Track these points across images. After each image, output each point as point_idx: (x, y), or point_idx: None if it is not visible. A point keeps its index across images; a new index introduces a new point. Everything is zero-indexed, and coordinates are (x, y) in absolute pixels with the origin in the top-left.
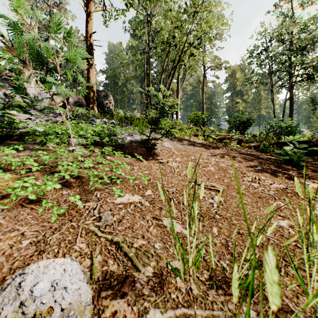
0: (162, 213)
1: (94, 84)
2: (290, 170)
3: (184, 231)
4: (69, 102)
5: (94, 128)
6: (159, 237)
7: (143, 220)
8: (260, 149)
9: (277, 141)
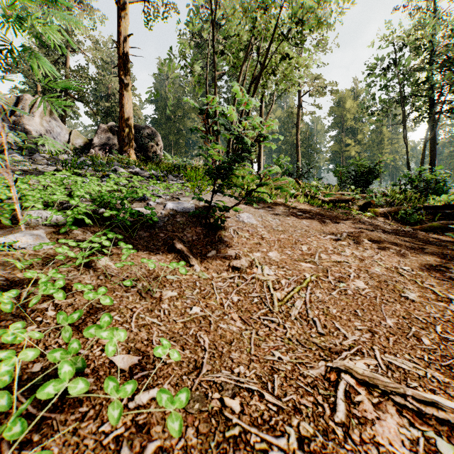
0: None
1: (131, 116)
2: None
3: None
4: (93, 143)
5: (94, 186)
6: None
7: None
8: (399, 218)
9: (422, 204)
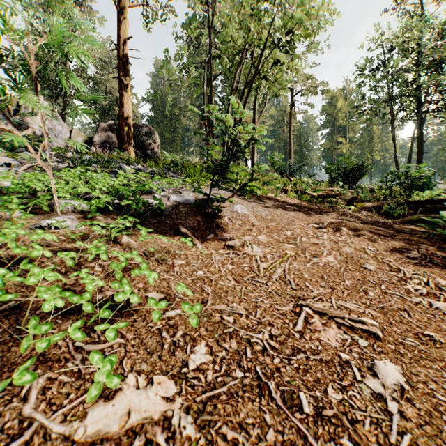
0: None
1: (130, 115)
2: None
3: None
4: (94, 141)
5: (109, 180)
6: None
7: None
8: (383, 212)
9: (406, 199)
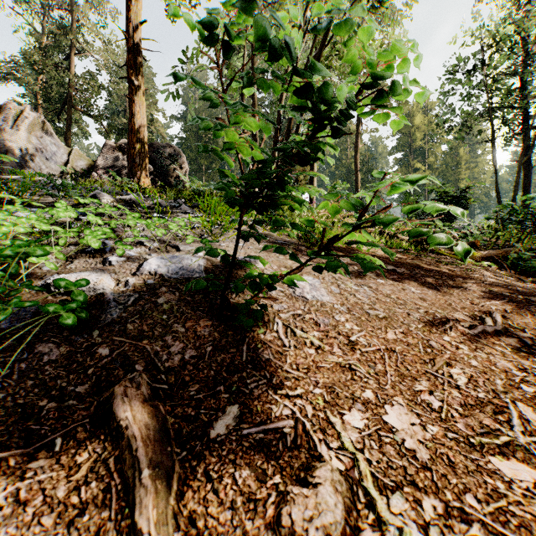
0: None
1: (144, 129)
2: None
3: None
4: (97, 165)
5: None
6: None
7: None
8: (508, 265)
9: (533, 244)
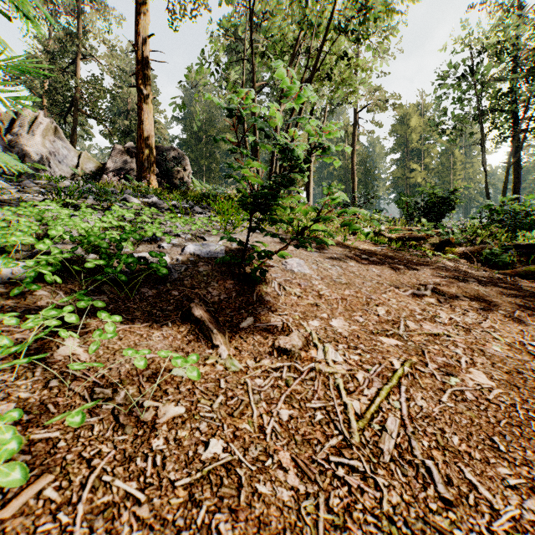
0: None
1: (152, 134)
2: None
3: None
4: (106, 168)
5: (80, 221)
6: None
7: None
8: (483, 260)
9: (510, 241)
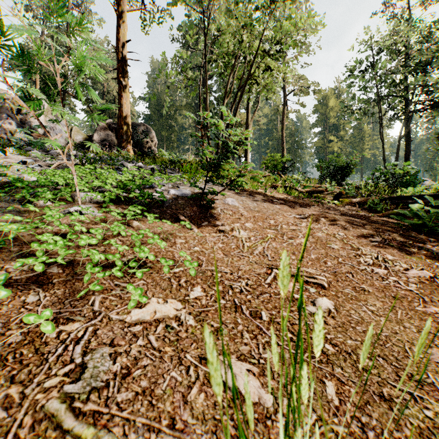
0: (219, 344)
1: (129, 115)
2: (426, 242)
3: (265, 399)
4: (93, 139)
5: (118, 176)
6: (210, 423)
7: (178, 368)
8: (367, 207)
9: (390, 195)
